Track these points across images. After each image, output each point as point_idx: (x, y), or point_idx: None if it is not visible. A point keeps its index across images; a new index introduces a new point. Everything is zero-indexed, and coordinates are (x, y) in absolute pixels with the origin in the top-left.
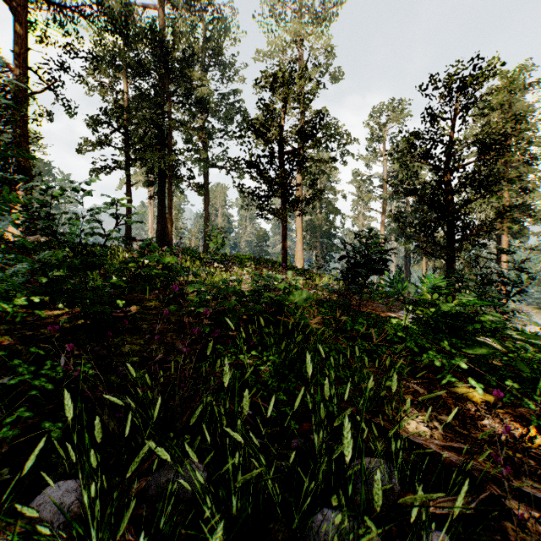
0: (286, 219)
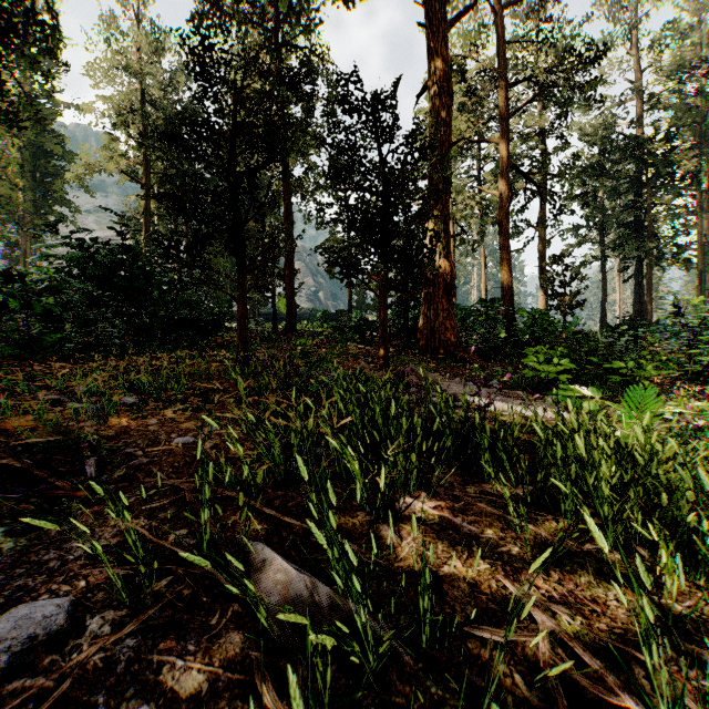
0: None
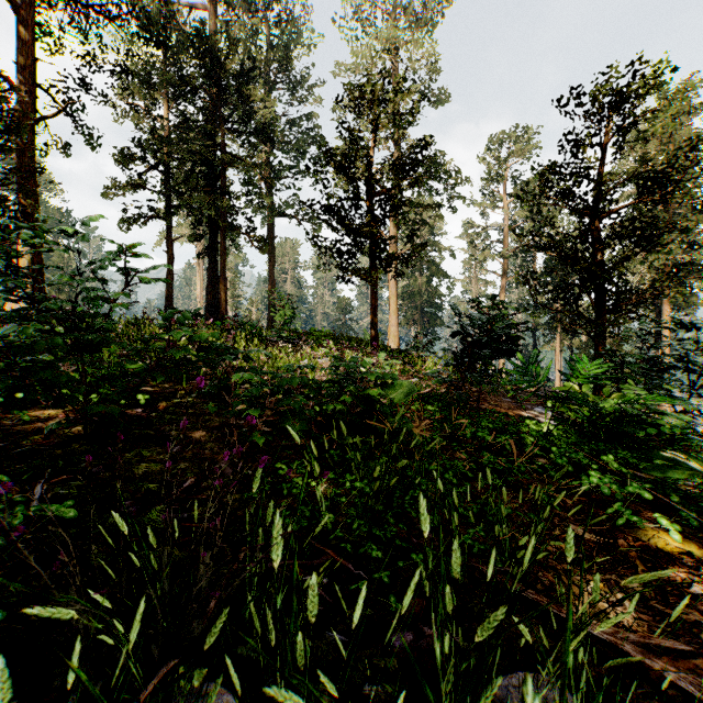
0: (376, 283)
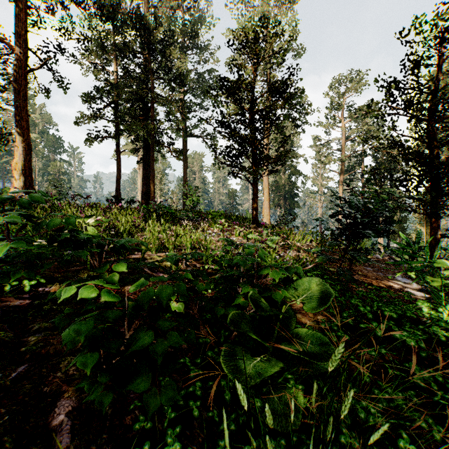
0: (256, 177)
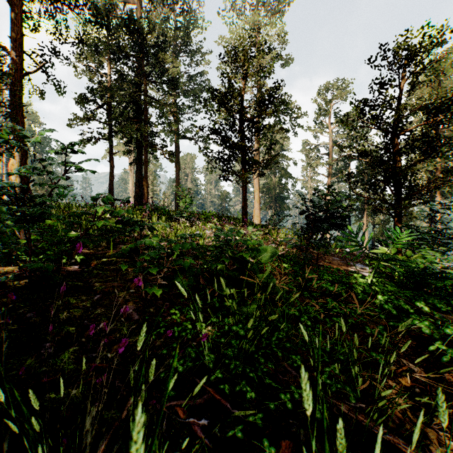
0: (246, 180)
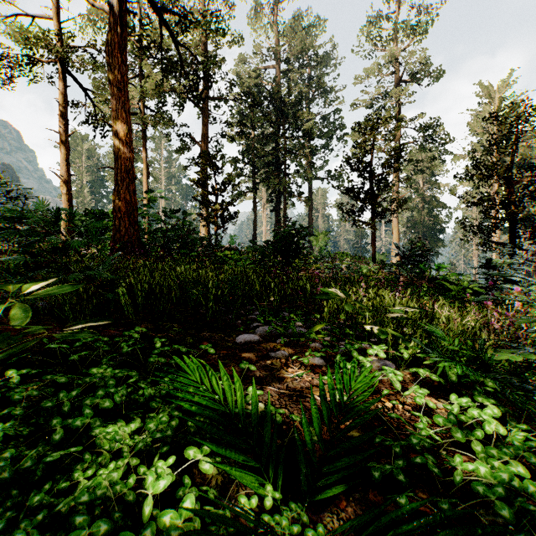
0: (374, 226)
